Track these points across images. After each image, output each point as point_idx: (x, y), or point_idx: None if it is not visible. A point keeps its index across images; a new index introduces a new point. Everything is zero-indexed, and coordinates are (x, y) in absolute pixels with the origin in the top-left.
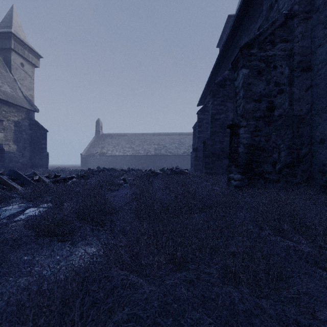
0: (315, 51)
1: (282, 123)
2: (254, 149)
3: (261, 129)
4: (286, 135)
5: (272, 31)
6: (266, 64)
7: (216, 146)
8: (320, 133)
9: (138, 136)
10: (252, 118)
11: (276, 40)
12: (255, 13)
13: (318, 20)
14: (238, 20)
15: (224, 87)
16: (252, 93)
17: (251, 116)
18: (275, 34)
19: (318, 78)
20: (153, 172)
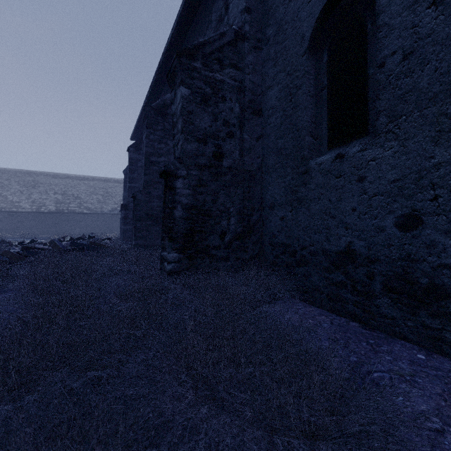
0: (266, 92)
1: (232, 179)
2: (197, 214)
3: (207, 184)
4: (236, 195)
5: (220, 47)
6: (213, 91)
7: (153, 203)
8: (270, 195)
9: (18, 175)
10: (195, 165)
11: (225, 61)
12: (204, 21)
13: (268, 55)
14: (183, 24)
15: (165, 117)
16: (194, 127)
17: (193, 162)
18: (224, 53)
19: (269, 127)
20: (27, 249)
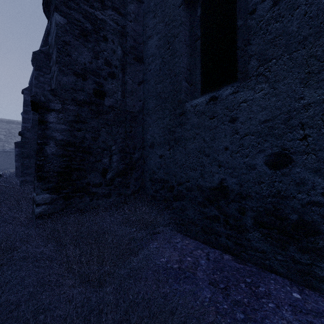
0: (146, 42)
1: (114, 118)
2: (75, 151)
3: (87, 121)
4: (119, 134)
5: None
6: (94, 27)
7: None
8: (150, 135)
9: None
10: (72, 100)
11: (106, 2)
12: None
13: (149, 7)
14: None
15: None
16: (71, 60)
17: (69, 96)
18: None
19: (149, 73)
20: None
